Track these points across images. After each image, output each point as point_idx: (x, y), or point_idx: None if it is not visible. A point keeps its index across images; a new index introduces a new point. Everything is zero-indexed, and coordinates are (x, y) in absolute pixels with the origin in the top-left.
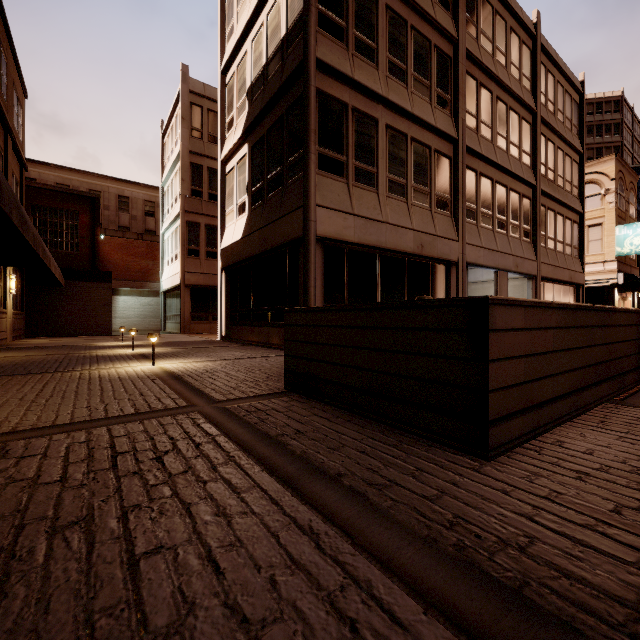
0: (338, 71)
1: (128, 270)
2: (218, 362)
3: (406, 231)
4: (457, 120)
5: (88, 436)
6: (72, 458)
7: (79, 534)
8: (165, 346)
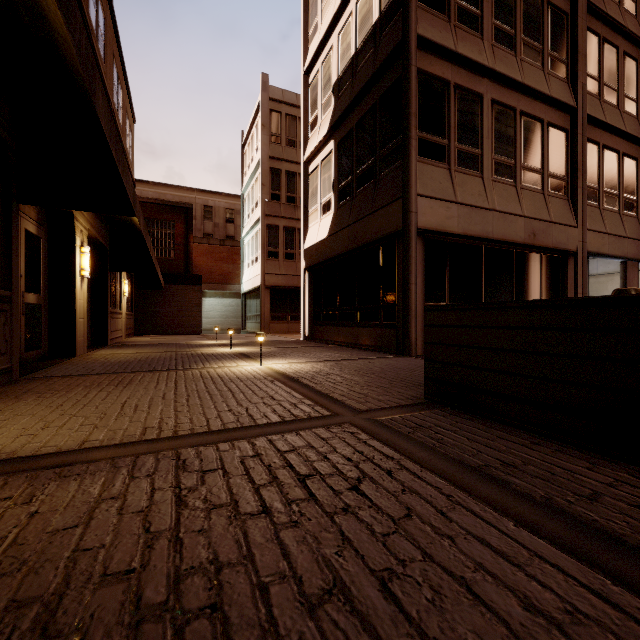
0: (440, 46)
1: (212, 274)
2: (321, 363)
3: (515, 218)
4: (575, 85)
5: (254, 448)
6: (256, 478)
7: (348, 616)
8: (257, 345)
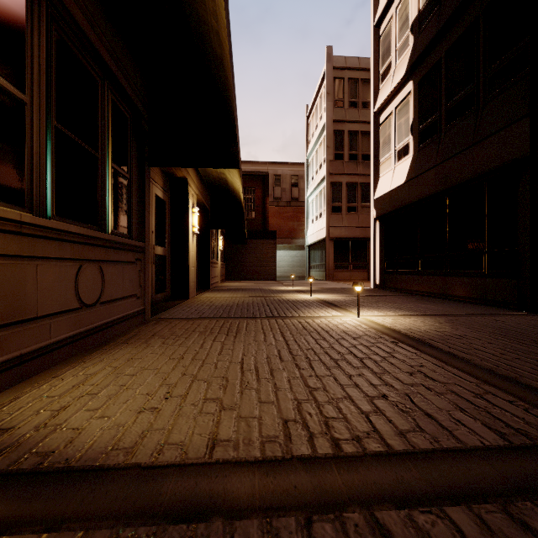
0: None
1: (280, 230)
2: (431, 319)
3: None
4: None
5: None
6: None
7: None
8: (332, 293)
